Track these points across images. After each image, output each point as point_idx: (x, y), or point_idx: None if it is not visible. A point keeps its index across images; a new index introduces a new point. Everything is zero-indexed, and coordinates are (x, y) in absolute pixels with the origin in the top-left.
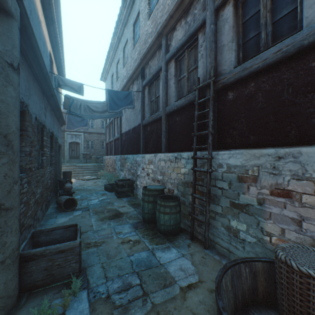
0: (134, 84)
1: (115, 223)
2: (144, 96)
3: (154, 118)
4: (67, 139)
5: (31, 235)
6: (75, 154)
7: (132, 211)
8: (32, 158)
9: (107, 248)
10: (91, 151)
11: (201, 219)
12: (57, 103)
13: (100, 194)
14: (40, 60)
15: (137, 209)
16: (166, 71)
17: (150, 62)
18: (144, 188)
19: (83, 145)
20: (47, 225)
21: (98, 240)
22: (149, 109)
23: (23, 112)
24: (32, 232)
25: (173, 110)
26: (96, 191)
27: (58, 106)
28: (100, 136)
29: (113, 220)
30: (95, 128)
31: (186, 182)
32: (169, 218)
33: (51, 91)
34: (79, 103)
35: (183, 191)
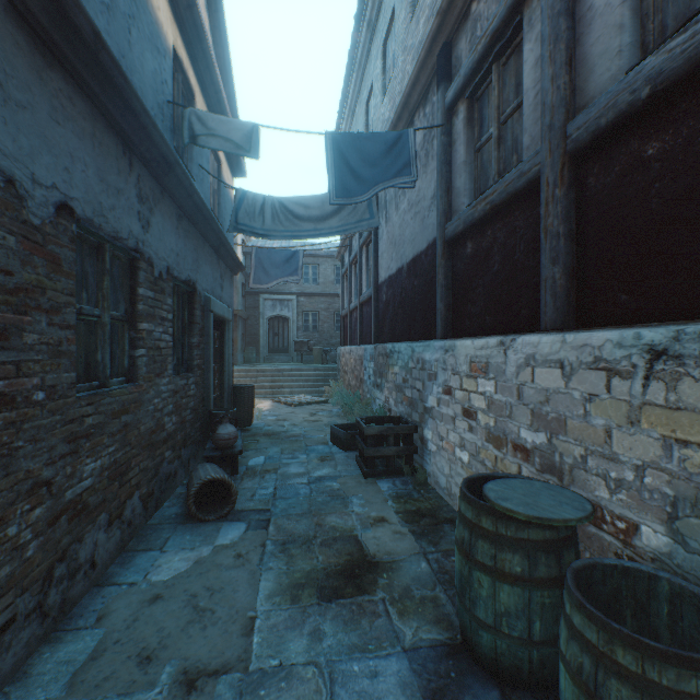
0: (413, 125)
1: (340, 630)
2: (450, 140)
3: (495, 198)
4: (264, 309)
5: None
6: (280, 344)
7: (412, 561)
8: (21, 355)
9: None
10: (312, 336)
11: None
12: (194, 196)
13: (317, 455)
14: None
15: (428, 547)
16: None
17: (475, 5)
18: (471, 496)
19: (296, 324)
20: (117, 585)
21: None
22: (469, 177)
23: None
24: None
25: (618, 110)
26: (309, 442)
27: (201, 206)
28: (331, 302)
29: (335, 605)
30: (321, 284)
31: None
32: None
33: (154, 140)
34: (260, 197)
35: None
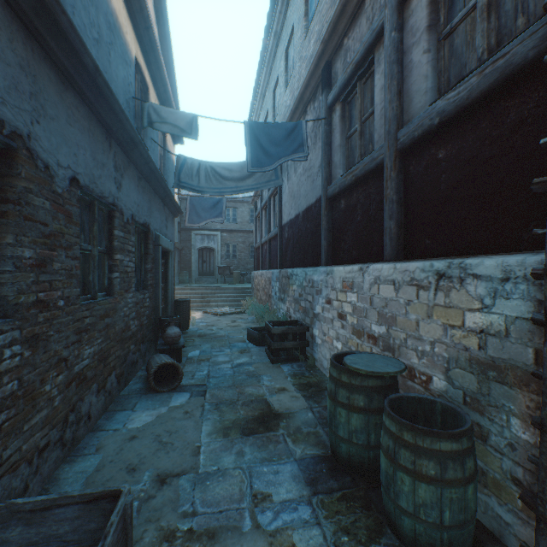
0: (306, 113)
1: (256, 450)
2: (330, 129)
3: (358, 173)
4: (195, 242)
5: None
6: (207, 268)
7: (302, 412)
8: (52, 277)
9: None
10: (232, 262)
11: None
12: (150, 163)
13: (237, 349)
14: (57, 17)
15: (313, 404)
16: (398, 27)
17: (346, 40)
18: (336, 363)
19: (220, 253)
20: (106, 430)
21: (198, 527)
22: (343, 156)
23: (9, 154)
24: None
25: (423, 129)
26: (232, 341)
27: (154, 170)
28: (247, 236)
29: (252, 437)
30: (239, 223)
31: (492, 362)
32: (434, 499)
33: (126, 129)
34: (196, 163)
35: (475, 390)
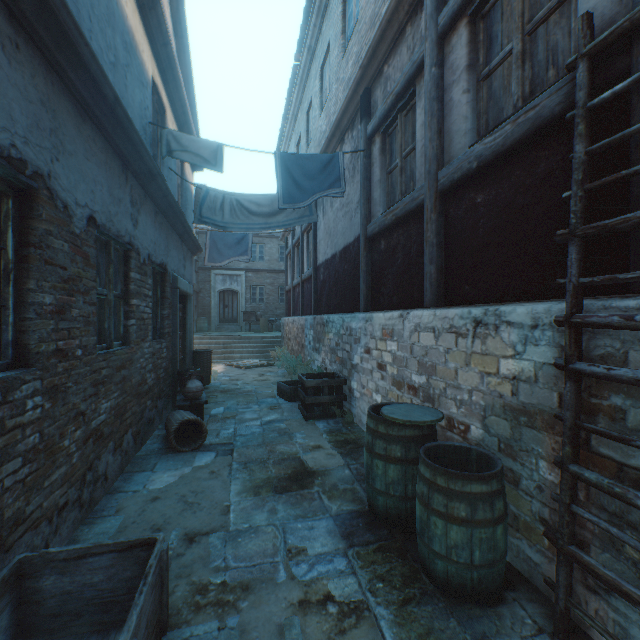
0: (344, 142)
1: (289, 508)
2: (370, 162)
3: (398, 212)
4: (215, 284)
5: (8, 576)
6: (230, 314)
7: (339, 469)
8: (70, 324)
9: (250, 627)
10: (259, 307)
11: (618, 582)
12: (169, 197)
13: (267, 405)
14: (80, 49)
15: (351, 461)
16: (438, 63)
17: (386, 67)
18: (373, 413)
19: (244, 297)
20: (124, 492)
21: (231, 580)
22: (383, 192)
23: (30, 195)
24: (13, 562)
25: (462, 172)
26: (260, 396)
27: (173, 203)
28: (276, 277)
29: (285, 495)
30: (266, 261)
31: (523, 408)
32: (464, 540)
33: (144, 160)
34: (220, 196)
35: (509, 436)
